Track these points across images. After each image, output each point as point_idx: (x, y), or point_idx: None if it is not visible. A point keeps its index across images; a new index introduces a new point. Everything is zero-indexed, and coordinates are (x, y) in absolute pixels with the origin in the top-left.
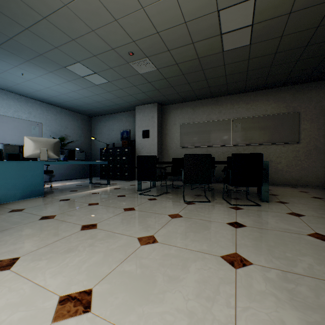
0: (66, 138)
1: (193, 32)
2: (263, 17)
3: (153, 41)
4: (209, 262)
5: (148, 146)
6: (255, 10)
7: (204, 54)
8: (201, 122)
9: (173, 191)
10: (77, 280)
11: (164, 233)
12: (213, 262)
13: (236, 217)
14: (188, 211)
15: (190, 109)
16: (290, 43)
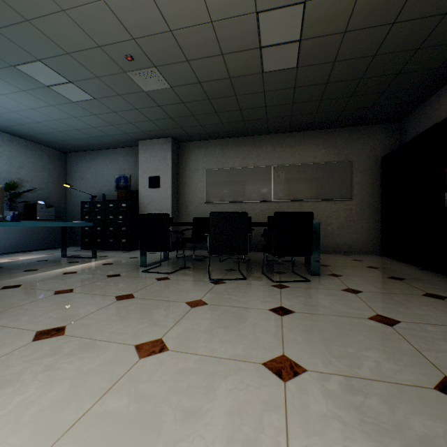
0: (20, 184)
1: (223, 38)
2: (314, 31)
3: (164, 43)
4: (247, 376)
5: (157, 200)
6: (304, 20)
7: (238, 73)
8: (233, 168)
9: (195, 265)
10: (10, 446)
11: (179, 333)
12: (252, 375)
13: (281, 299)
14: (215, 295)
15: (219, 149)
16: (344, 72)
